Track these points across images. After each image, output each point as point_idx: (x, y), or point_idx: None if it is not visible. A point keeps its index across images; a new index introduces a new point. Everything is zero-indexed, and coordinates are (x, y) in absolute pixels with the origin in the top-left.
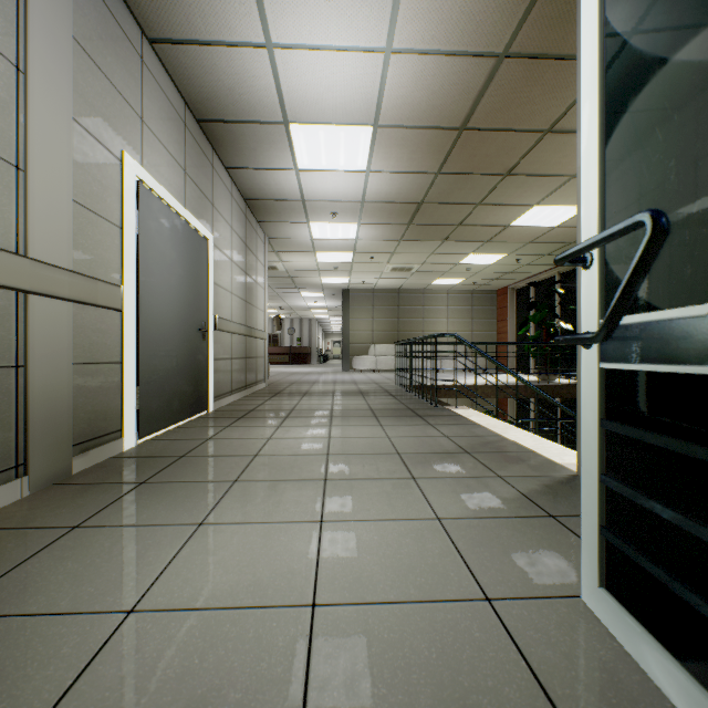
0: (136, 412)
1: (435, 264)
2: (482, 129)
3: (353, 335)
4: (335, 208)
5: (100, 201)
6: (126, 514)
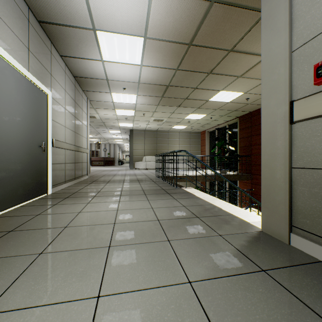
0: None
1: (174, 118)
2: (200, 46)
3: (135, 152)
4: (125, 85)
5: None
6: None
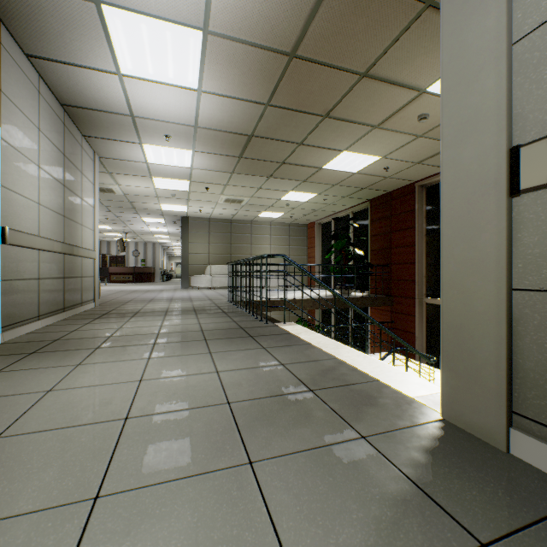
0: None
1: (261, 199)
2: (310, 61)
3: (191, 257)
4: (168, 130)
5: None
6: None
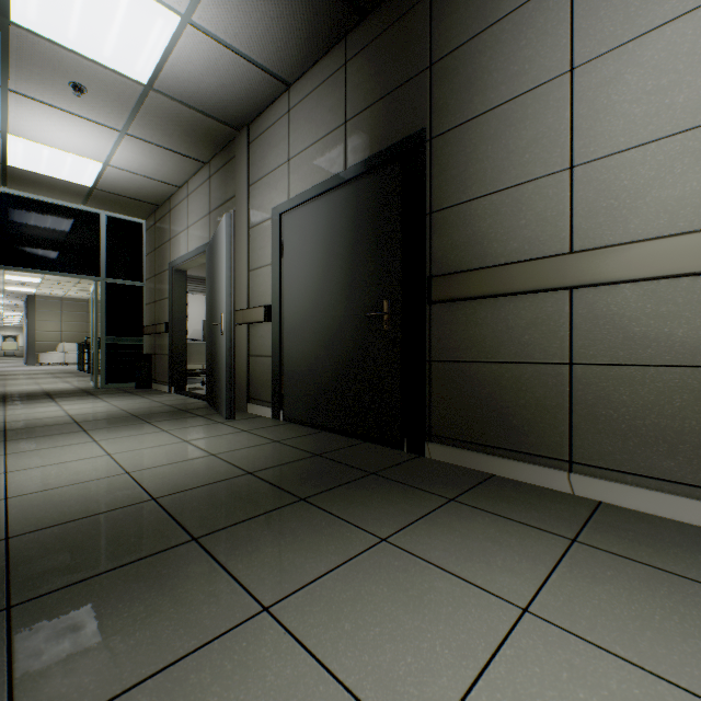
0: None
1: None
2: None
3: (40, 335)
4: None
5: None
6: None
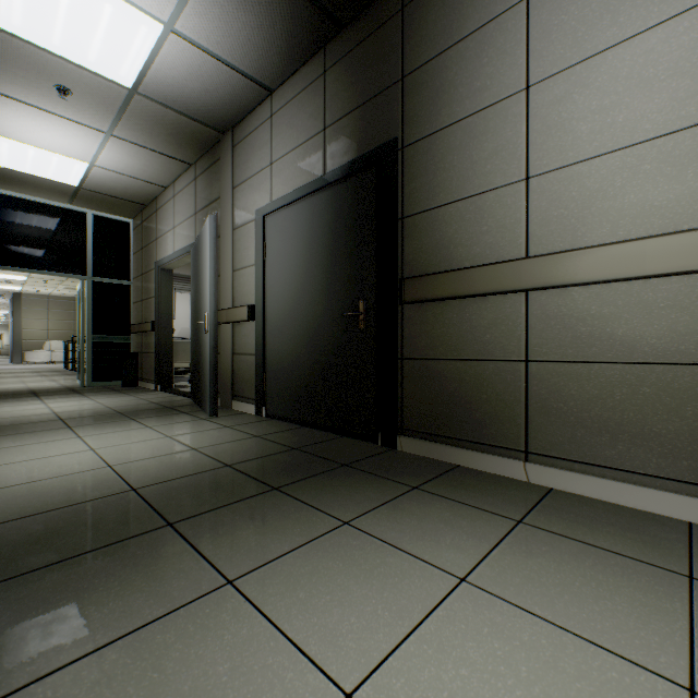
0: None
1: None
2: None
3: (26, 333)
4: None
5: None
6: None
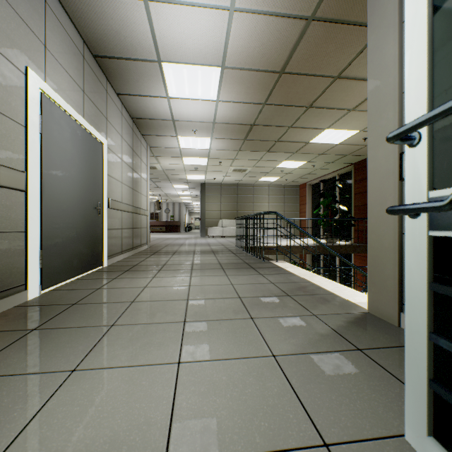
0: (40, 269)
1: (261, 167)
2: (295, 74)
3: (208, 213)
4: (195, 126)
5: (4, 103)
6: (8, 363)
